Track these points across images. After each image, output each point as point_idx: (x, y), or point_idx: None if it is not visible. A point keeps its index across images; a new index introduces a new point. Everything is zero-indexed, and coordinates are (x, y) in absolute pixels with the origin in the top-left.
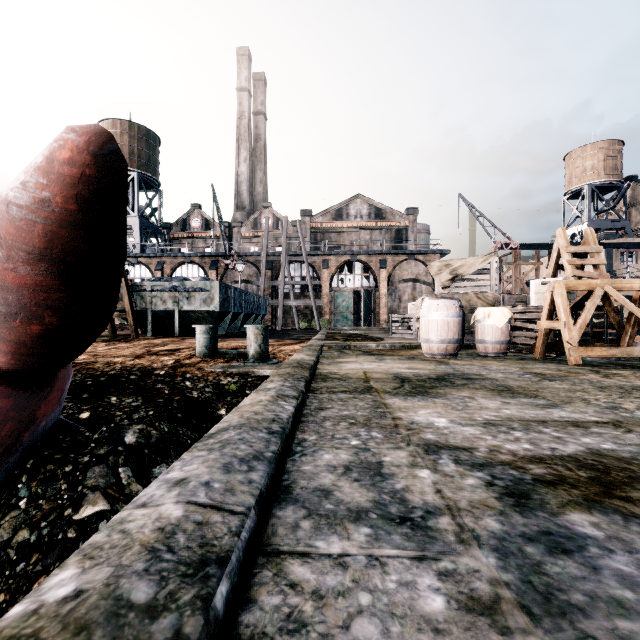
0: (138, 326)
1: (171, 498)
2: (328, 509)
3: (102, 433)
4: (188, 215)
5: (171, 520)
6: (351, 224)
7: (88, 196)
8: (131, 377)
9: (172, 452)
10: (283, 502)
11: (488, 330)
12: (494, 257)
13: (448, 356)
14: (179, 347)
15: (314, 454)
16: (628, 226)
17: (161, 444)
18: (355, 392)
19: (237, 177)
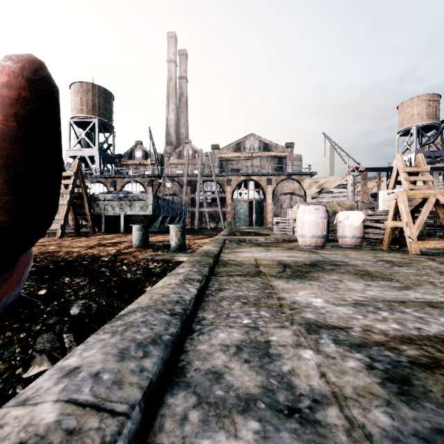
0: (95, 225)
1: (53, 394)
2: (218, 396)
3: (53, 306)
4: (133, 149)
5: (39, 429)
6: (247, 154)
7: (25, 115)
8: (83, 262)
9: (107, 321)
10: (176, 387)
11: (347, 228)
12: (350, 176)
13: (318, 247)
14: (121, 240)
15: (210, 333)
16: (443, 155)
17: (99, 314)
18: (248, 275)
19: (167, 122)
